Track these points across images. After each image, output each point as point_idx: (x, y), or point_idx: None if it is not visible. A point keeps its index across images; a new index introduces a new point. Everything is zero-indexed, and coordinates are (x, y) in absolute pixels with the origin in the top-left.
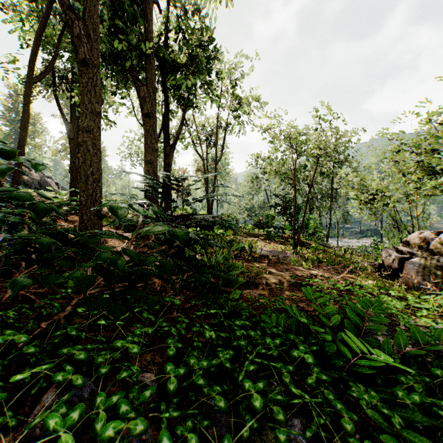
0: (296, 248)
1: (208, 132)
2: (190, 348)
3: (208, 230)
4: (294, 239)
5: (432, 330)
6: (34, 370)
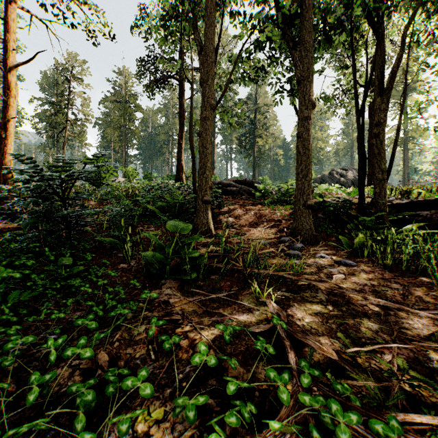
0: None
1: None
2: None
3: None
4: None
5: None
6: None
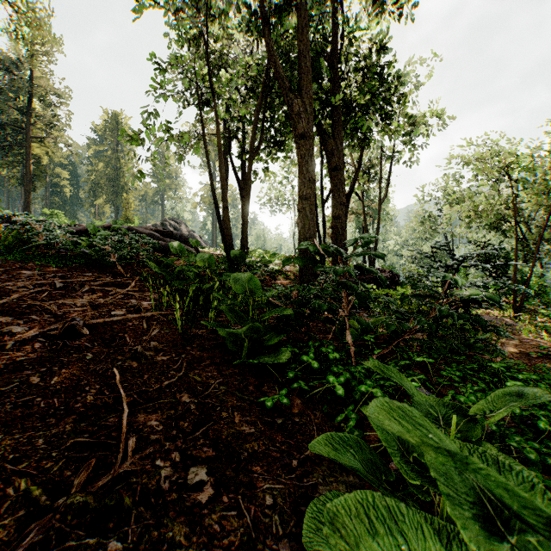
0: (518, 315)
1: (364, 165)
2: (488, 388)
3: (381, 288)
4: (514, 303)
5: None
6: (414, 377)
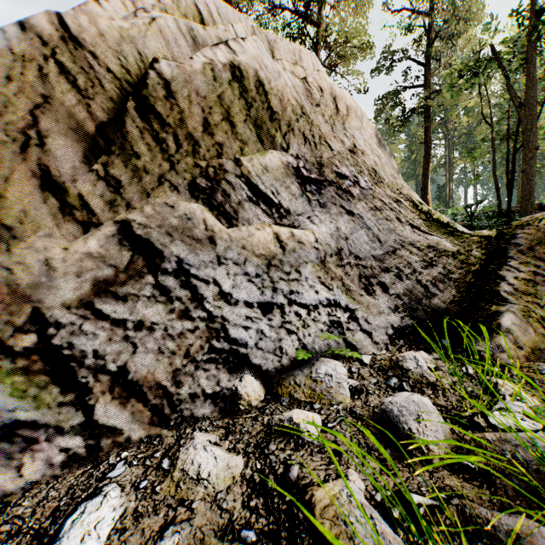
0: None
1: None
2: None
3: None
4: None
5: None
6: None
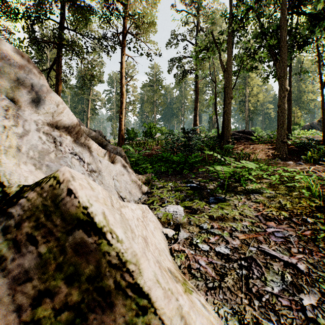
0: None
1: None
2: None
3: None
4: None
5: (211, 171)
6: None
